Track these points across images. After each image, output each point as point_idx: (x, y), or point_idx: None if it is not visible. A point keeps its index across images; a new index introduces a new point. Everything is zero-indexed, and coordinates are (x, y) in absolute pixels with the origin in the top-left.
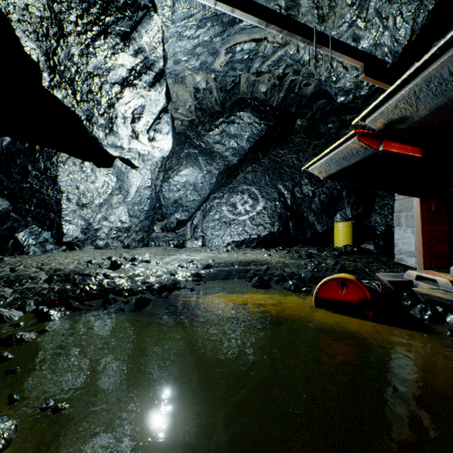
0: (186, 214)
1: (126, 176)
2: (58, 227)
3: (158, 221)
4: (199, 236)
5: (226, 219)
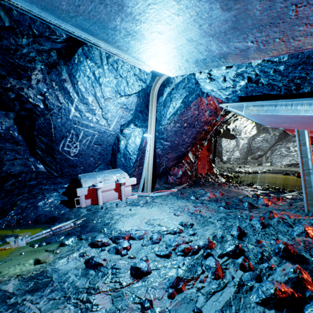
0: (262, 152)
1: (238, 141)
2: (221, 157)
3: (249, 155)
4: (269, 161)
5: (283, 154)
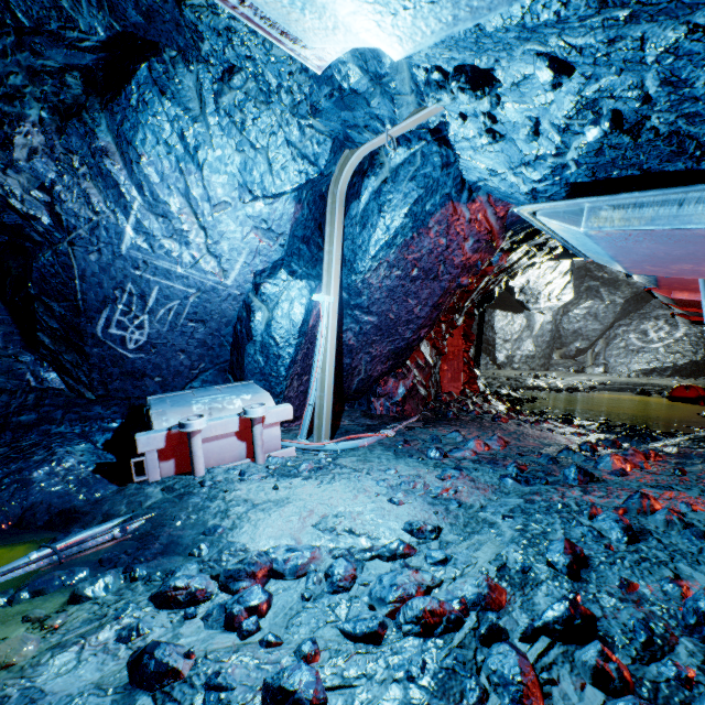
0: (586, 342)
1: (532, 316)
2: (493, 355)
3: (557, 350)
4: (600, 363)
5: (633, 347)
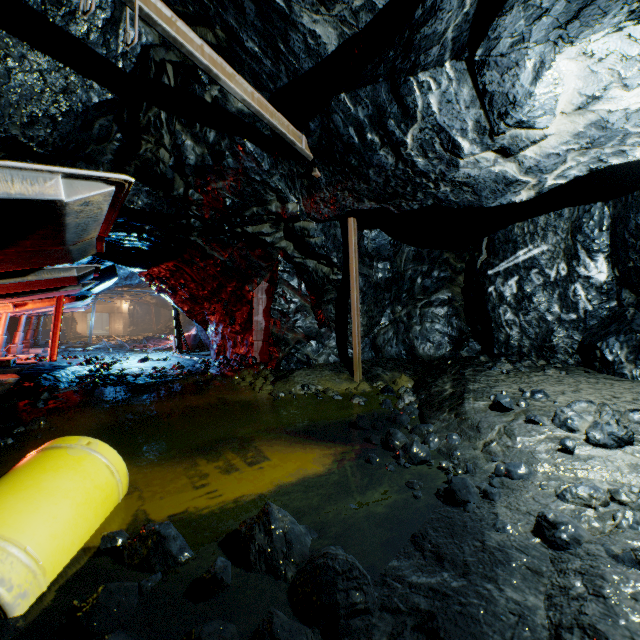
0: None
1: None
2: None
3: None
4: None
5: None
